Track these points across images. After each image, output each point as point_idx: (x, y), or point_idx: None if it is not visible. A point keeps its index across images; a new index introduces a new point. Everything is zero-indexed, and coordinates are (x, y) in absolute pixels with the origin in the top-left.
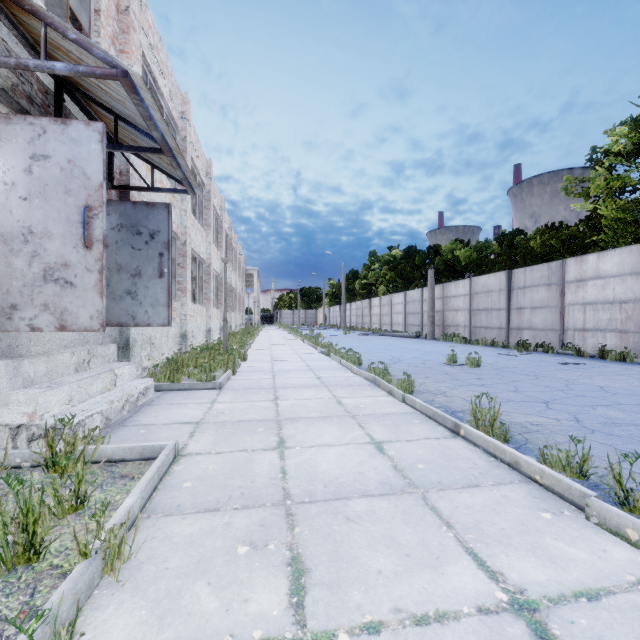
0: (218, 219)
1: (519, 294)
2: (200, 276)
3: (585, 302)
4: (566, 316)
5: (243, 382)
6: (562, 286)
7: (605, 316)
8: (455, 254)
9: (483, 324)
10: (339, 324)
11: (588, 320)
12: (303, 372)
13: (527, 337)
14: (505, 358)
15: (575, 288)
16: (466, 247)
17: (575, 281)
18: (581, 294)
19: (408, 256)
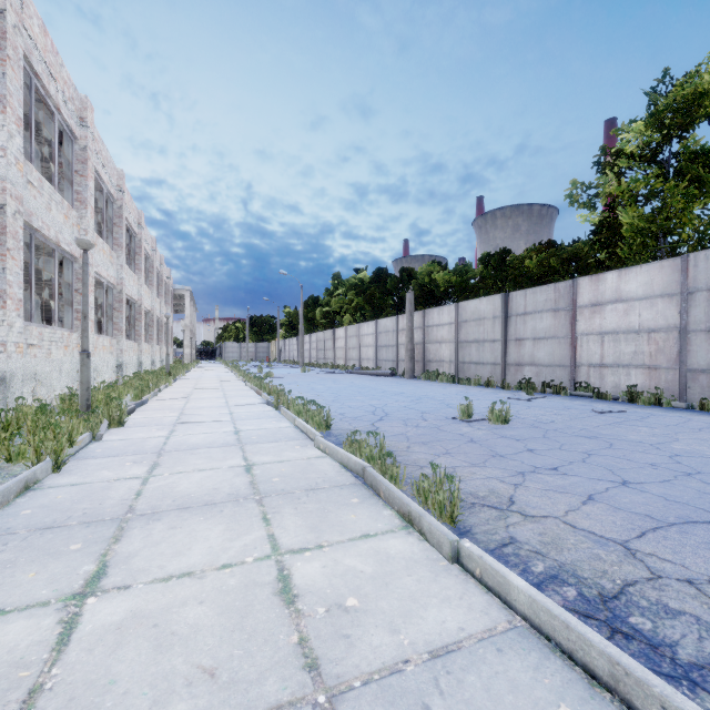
0: (114, 204)
1: (518, 322)
2: (68, 282)
3: (603, 331)
4: (579, 349)
5: (57, 498)
6: (573, 312)
7: (629, 348)
8: (433, 277)
9: (473, 359)
10: (297, 359)
11: (607, 353)
12: (222, 451)
13: (529, 375)
14: (521, 405)
15: (590, 314)
16: (445, 270)
17: (590, 305)
18: (598, 321)
19: (378, 280)
